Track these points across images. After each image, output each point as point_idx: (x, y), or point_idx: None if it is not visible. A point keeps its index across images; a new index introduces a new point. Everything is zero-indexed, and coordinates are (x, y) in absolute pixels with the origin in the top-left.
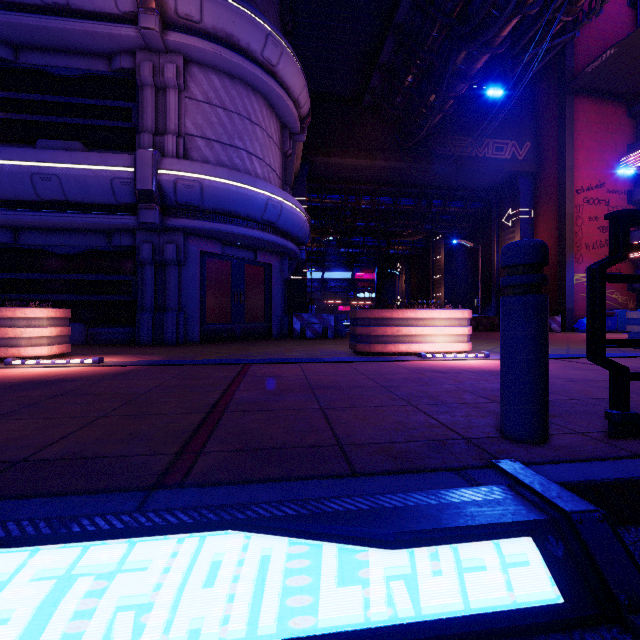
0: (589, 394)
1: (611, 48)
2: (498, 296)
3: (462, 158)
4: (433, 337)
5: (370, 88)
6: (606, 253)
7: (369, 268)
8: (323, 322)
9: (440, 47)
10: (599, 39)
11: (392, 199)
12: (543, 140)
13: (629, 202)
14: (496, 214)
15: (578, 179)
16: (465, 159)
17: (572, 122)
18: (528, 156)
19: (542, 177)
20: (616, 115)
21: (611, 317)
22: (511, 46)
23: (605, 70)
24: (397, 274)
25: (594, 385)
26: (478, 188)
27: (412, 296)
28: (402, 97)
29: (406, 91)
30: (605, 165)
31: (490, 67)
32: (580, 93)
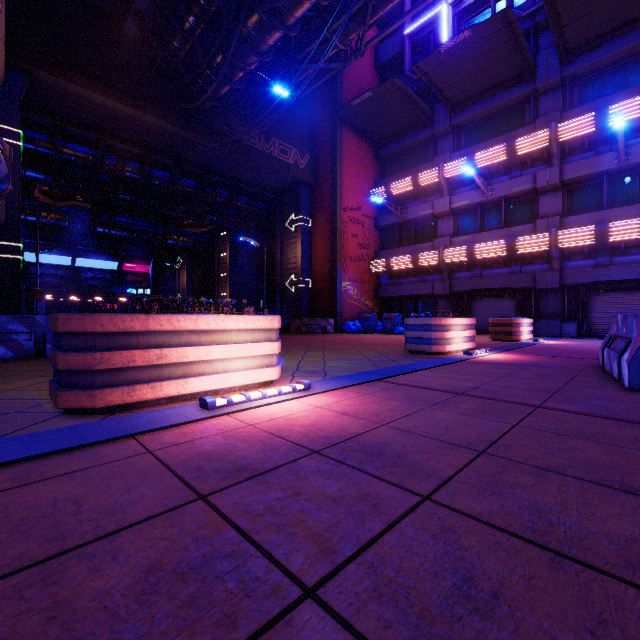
0: (604, 529)
1: (370, 91)
2: (282, 298)
3: (250, 148)
4: (227, 362)
5: (135, 9)
6: (362, 266)
7: (143, 259)
8: (37, 330)
9: (228, 1)
10: (358, 84)
11: (169, 174)
12: (319, 156)
13: (375, 227)
14: (280, 217)
15: (345, 199)
16: (253, 150)
17: (341, 147)
18: (308, 167)
19: (319, 190)
20: (368, 153)
21: (367, 320)
22: (296, 51)
23: (364, 110)
24: (178, 269)
25: (529, 465)
26: (264, 187)
27: (195, 295)
28: (181, 42)
29: (186, 35)
30: (362, 192)
31: (277, 65)
32: (346, 124)
